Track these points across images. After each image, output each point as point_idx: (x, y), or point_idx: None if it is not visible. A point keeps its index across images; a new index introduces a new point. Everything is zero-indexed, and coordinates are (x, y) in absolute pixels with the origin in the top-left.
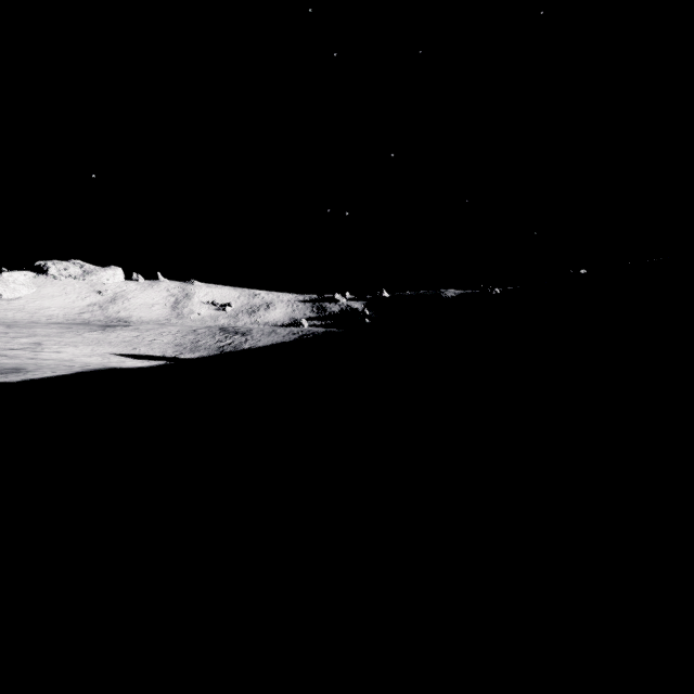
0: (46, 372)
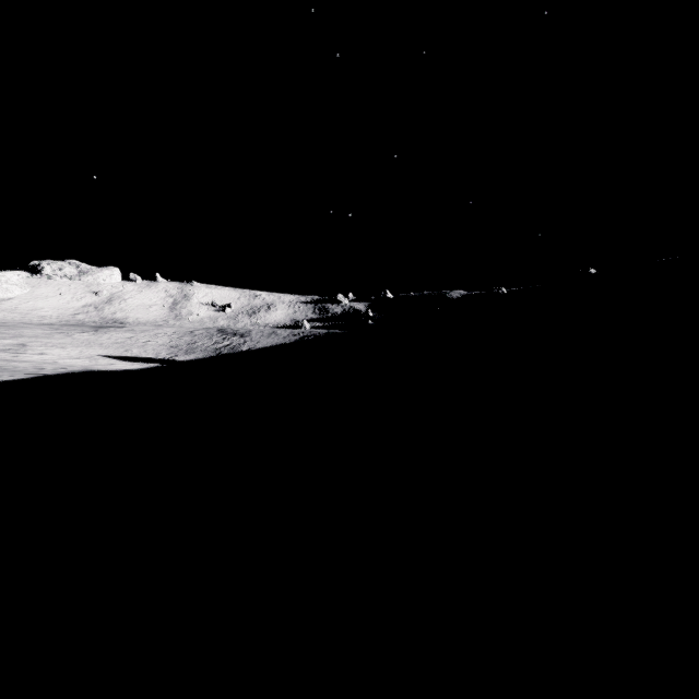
0: (1, 376)
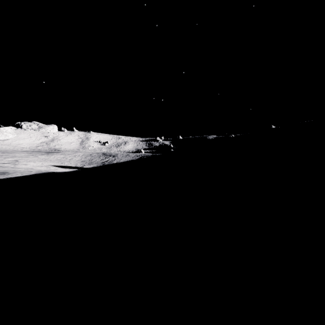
0: (18, 174)
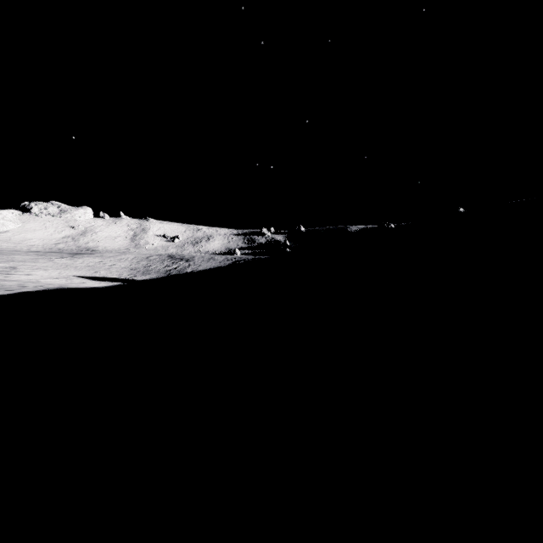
0: None
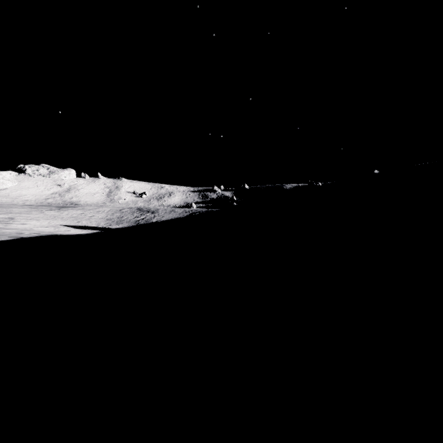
0: None
